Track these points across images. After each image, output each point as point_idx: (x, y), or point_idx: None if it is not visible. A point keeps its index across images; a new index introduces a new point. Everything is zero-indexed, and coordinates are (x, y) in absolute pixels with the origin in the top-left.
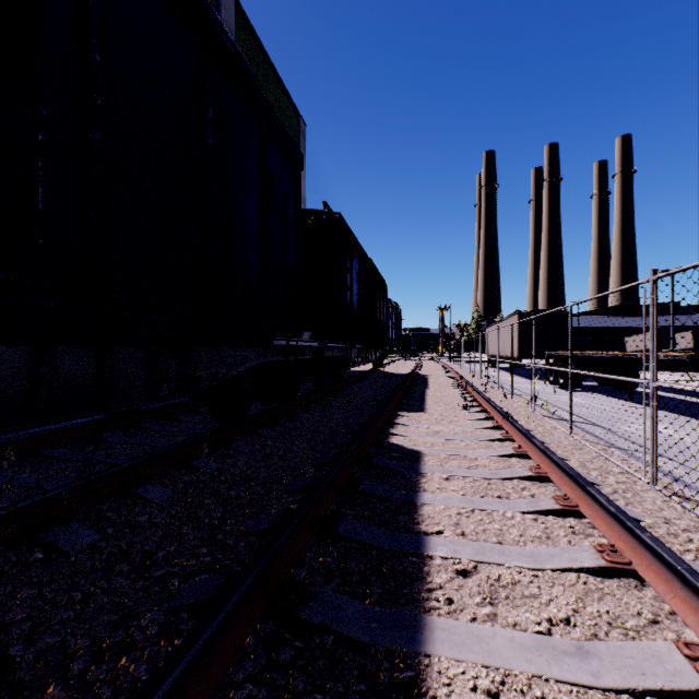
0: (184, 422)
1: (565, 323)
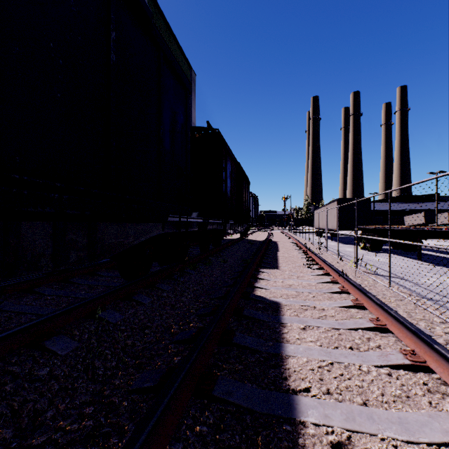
0: (104, 277)
1: (368, 207)
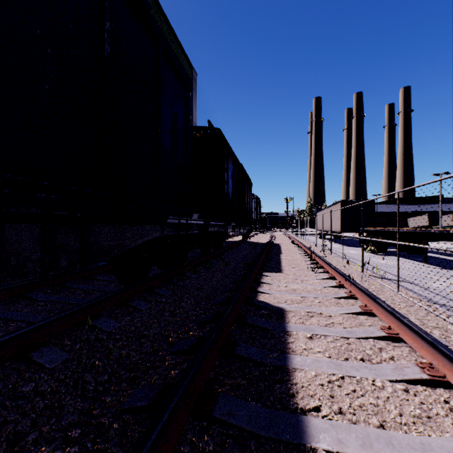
0: (101, 281)
1: (373, 209)
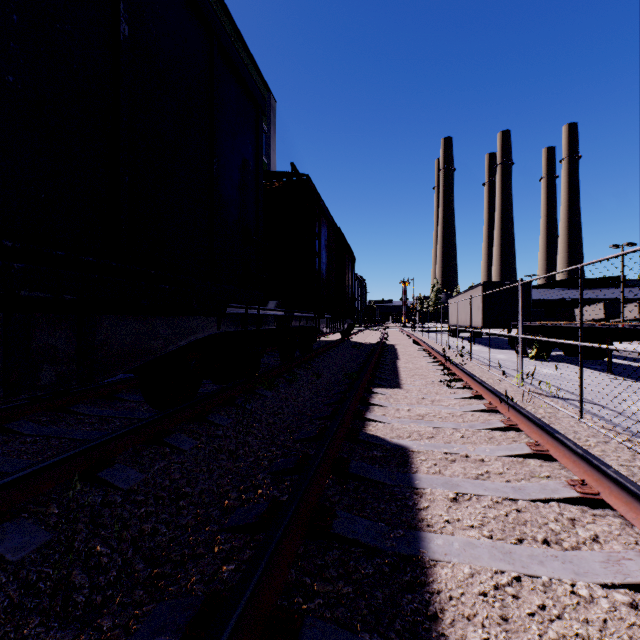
0: (127, 402)
1: (528, 294)
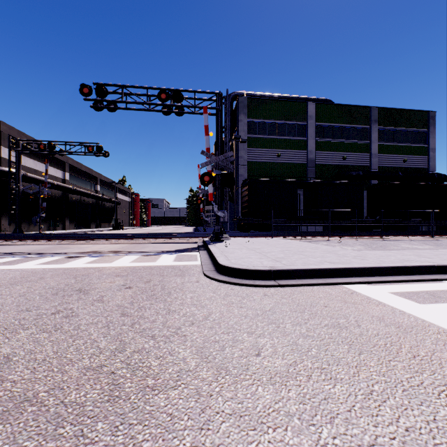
0: None
1: None
